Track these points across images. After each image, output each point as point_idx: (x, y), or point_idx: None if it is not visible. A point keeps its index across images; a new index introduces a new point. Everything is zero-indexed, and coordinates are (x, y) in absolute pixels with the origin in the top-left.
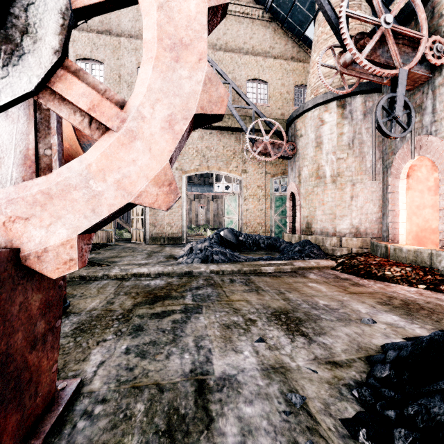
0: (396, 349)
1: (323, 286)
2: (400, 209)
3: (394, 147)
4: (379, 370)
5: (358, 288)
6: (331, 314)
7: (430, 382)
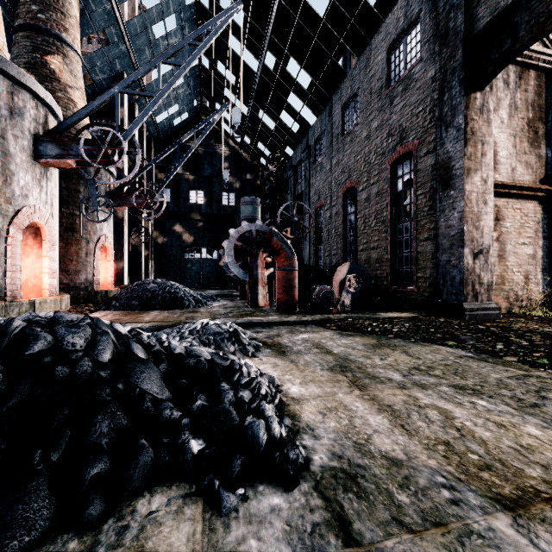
0: (183, 304)
1: (143, 318)
2: (20, 265)
3: (11, 197)
4: (191, 305)
5: (127, 318)
6: (174, 312)
7: (189, 303)
